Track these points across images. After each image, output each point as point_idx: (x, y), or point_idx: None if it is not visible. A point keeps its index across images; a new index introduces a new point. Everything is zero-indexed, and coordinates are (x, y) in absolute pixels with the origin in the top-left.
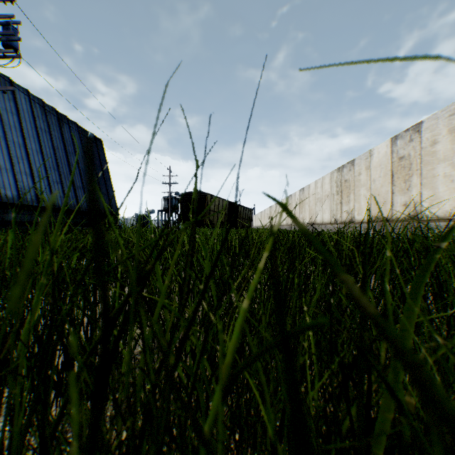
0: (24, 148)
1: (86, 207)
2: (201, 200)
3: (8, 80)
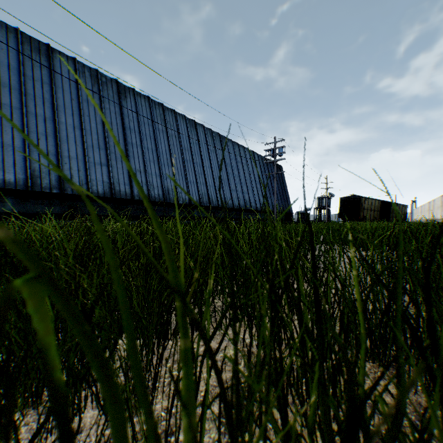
0: (259, 183)
1: (279, 210)
2: (356, 202)
3: (252, 152)
